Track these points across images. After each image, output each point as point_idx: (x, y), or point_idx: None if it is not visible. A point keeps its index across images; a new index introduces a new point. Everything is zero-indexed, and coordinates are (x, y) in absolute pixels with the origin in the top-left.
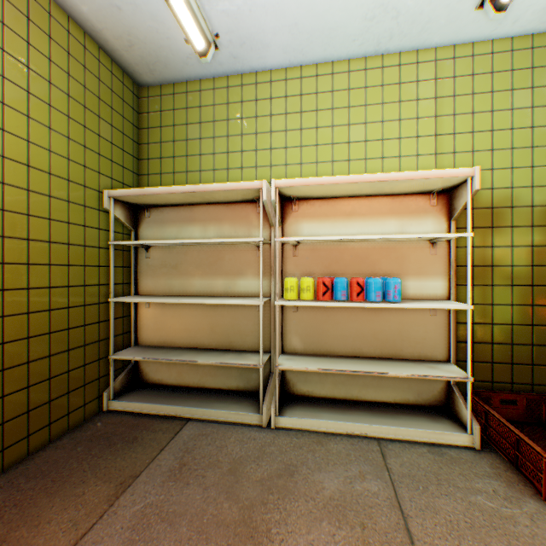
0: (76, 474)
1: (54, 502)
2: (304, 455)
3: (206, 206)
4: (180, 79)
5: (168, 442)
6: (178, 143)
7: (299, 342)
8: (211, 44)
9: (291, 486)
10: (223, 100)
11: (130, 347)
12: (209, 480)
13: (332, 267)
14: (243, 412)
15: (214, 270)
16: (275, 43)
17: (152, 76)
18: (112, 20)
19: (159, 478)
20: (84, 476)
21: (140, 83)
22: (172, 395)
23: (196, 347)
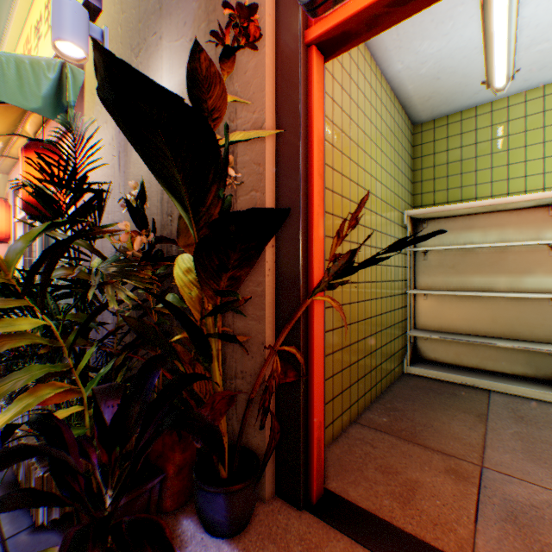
0: (434, 404)
1: (438, 414)
2: None
3: (485, 215)
4: (454, 111)
5: (487, 400)
6: (450, 165)
7: None
8: (507, 79)
9: None
10: (500, 119)
11: (411, 329)
12: None
13: None
14: (550, 392)
15: (494, 269)
16: None
17: (429, 115)
18: (425, 88)
19: (507, 419)
20: (442, 406)
21: (414, 123)
22: (458, 370)
23: (474, 334)
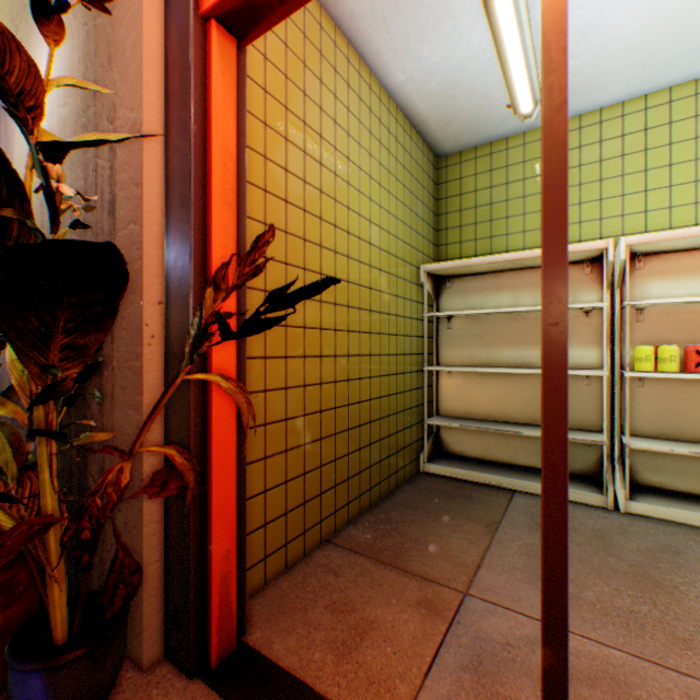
0: (440, 512)
1: (439, 525)
2: (681, 541)
3: (517, 272)
4: (482, 142)
5: (506, 504)
6: (479, 209)
7: (645, 423)
8: (535, 103)
9: (681, 561)
10: (534, 154)
11: (433, 416)
12: (576, 539)
13: (696, 334)
14: (579, 491)
15: (526, 339)
16: (616, 81)
17: (454, 146)
18: (440, 108)
19: (521, 528)
20: (449, 514)
21: (438, 155)
22: (484, 466)
23: (504, 421)
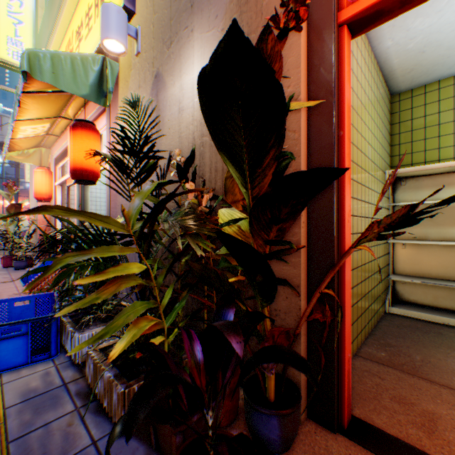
0: (424, 342)
1: (431, 351)
2: None
3: None
4: (432, 81)
5: None
6: (428, 128)
7: None
8: None
9: None
10: None
11: (391, 274)
12: None
13: None
14: None
15: None
16: None
17: (408, 86)
18: (409, 61)
19: None
20: (432, 344)
21: (393, 93)
22: (438, 312)
23: (453, 280)
